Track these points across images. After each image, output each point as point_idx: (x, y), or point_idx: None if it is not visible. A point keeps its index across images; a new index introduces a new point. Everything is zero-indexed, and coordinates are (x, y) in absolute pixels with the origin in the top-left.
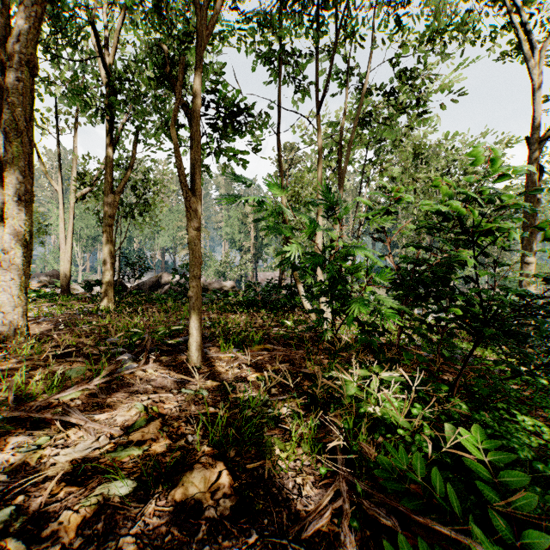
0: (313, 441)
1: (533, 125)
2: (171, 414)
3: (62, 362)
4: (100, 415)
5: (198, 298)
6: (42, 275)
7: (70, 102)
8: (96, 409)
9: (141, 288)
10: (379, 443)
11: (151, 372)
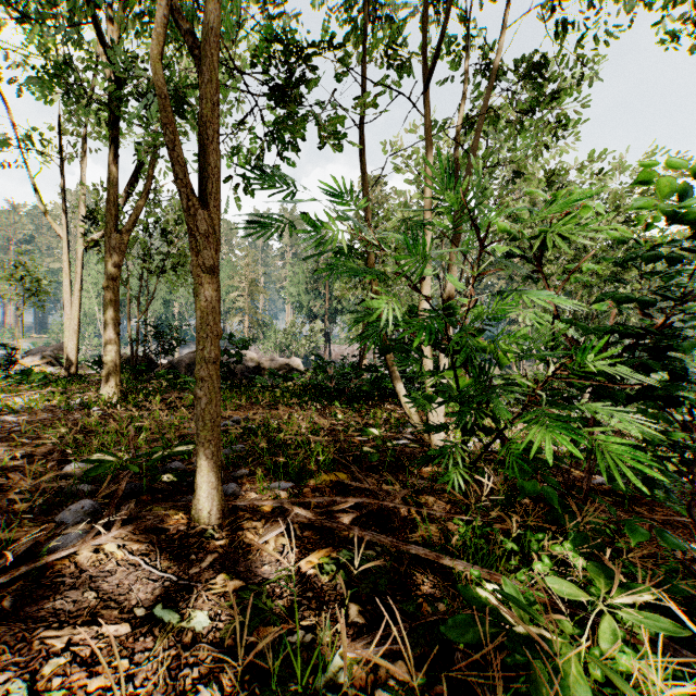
0: None
1: None
2: None
3: None
4: None
5: (211, 400)
6: (47, 349)
7: (44, 90)
8: None
9: (175, 366)
10: None
11: (111, 551)
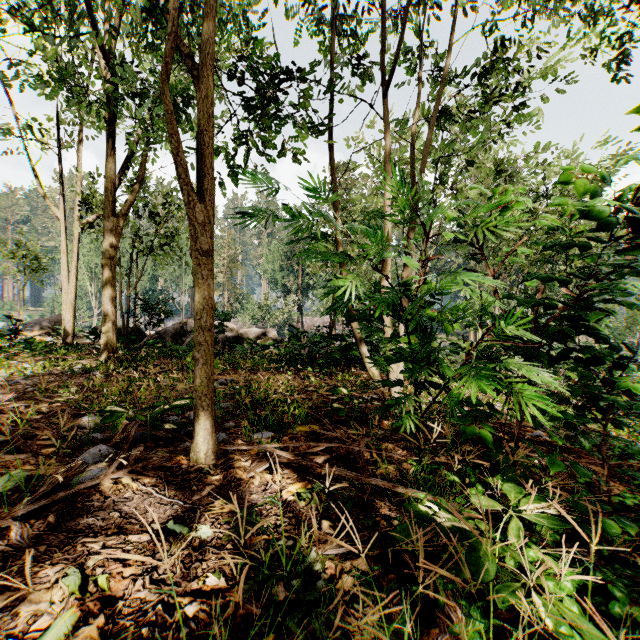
0: None
1: None
2: (131, 595)
3: None
4: None
5: (207, 361)
6: (45, 321)
7: (51, 92)
8: None
9: (162, 336)
10: None
11: (127, 483)
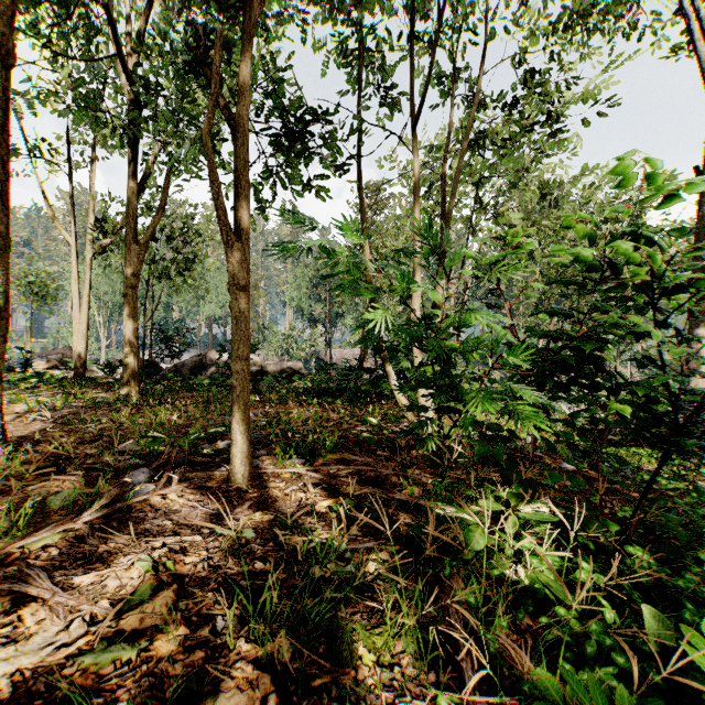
0: (420, 631)
1: (704, 150)
2: (194, 574)
3: (47, 481)
4: (83, 577)
5: (244, 389)
6: (52, 353)
7: (75, 118)
8: (79, 565)
9: (180, 370)
10: (525, 629)
11: (174, 498)
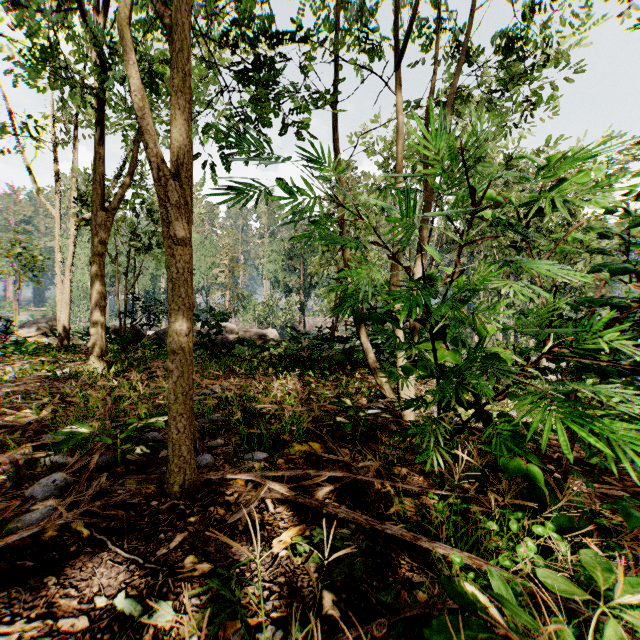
0: None
1: None
2: None
3: None
4: None
5: (183, 373)
6: (43, 321)
7: (31, 74)
8: None
9: (160, 337)
10: None
11: (77, 529)
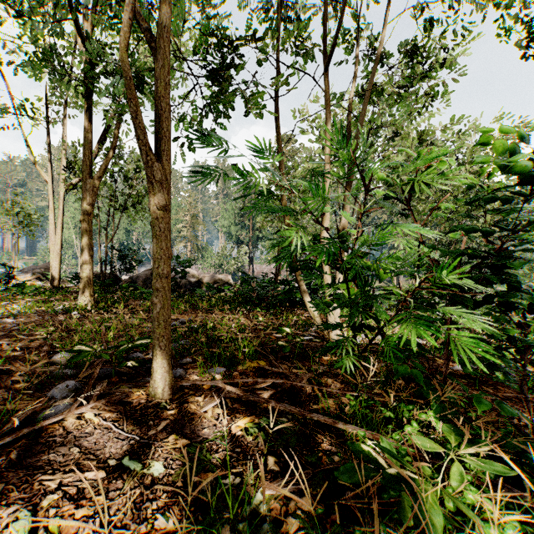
0: None
1: None
2: None
3: None
4: None
5: (164, 305)
6: (36, 268)
7: (35, 71)
8: None
9: (134, 281)
10: None
11: (89, 418)
